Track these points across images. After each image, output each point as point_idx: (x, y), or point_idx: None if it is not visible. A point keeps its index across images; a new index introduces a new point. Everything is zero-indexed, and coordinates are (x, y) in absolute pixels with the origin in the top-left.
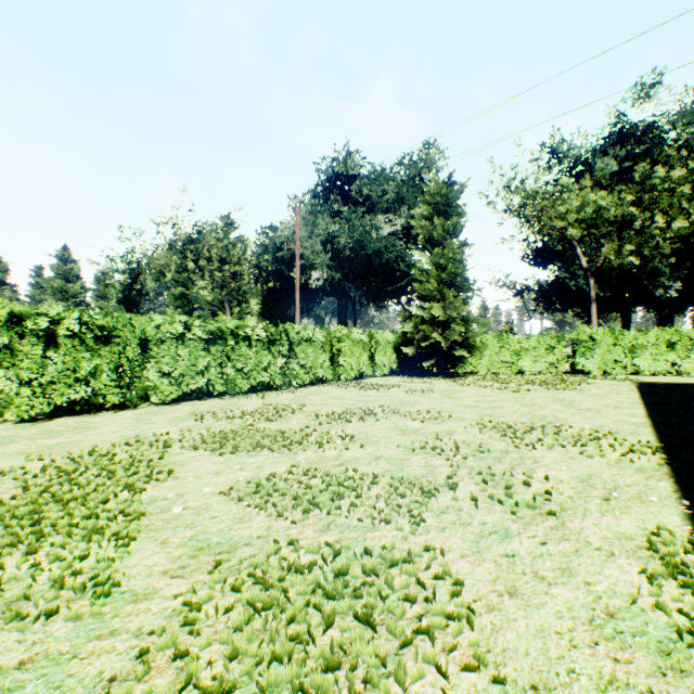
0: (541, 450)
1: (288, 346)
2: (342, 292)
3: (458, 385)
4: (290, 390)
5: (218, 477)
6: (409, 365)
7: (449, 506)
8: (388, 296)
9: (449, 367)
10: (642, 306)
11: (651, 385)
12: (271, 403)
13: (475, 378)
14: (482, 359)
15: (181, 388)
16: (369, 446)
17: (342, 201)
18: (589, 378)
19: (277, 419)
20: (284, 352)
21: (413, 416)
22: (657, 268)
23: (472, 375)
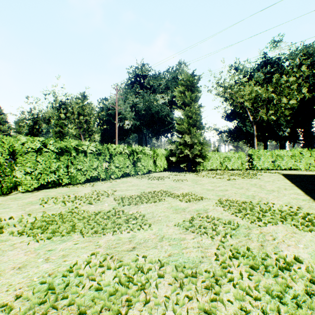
0: (270, 225)
1: (109, 156)
2: (140, 131)
3: (198, 176)
4: (110, 181)
5: (18, 274)
6: (173, 166)
7: (238, 314)
8: (162, 133)
9: (192, 167)
10: (273, 139)
11: (289, 175)
12: (96, 190)
13: (206, 173)
14: (208, 163)
15: (40, 182)
16: (154, 225)
17: (140, 87)
18: (258, 172)
19: (95, 202)
20: (107, 160)
21: (180, 198)
22: (280, 122)
23: (203, 171)
